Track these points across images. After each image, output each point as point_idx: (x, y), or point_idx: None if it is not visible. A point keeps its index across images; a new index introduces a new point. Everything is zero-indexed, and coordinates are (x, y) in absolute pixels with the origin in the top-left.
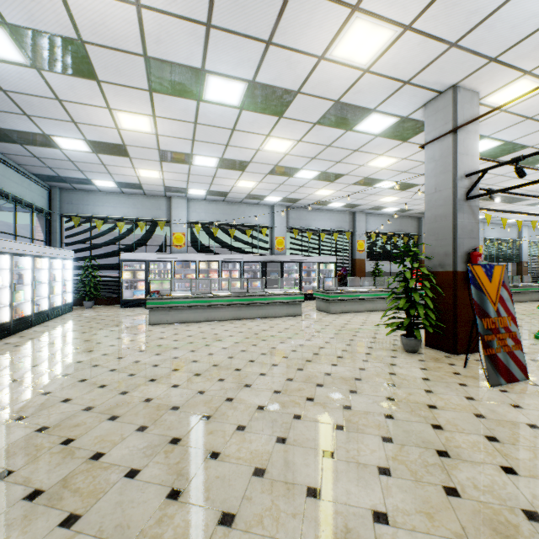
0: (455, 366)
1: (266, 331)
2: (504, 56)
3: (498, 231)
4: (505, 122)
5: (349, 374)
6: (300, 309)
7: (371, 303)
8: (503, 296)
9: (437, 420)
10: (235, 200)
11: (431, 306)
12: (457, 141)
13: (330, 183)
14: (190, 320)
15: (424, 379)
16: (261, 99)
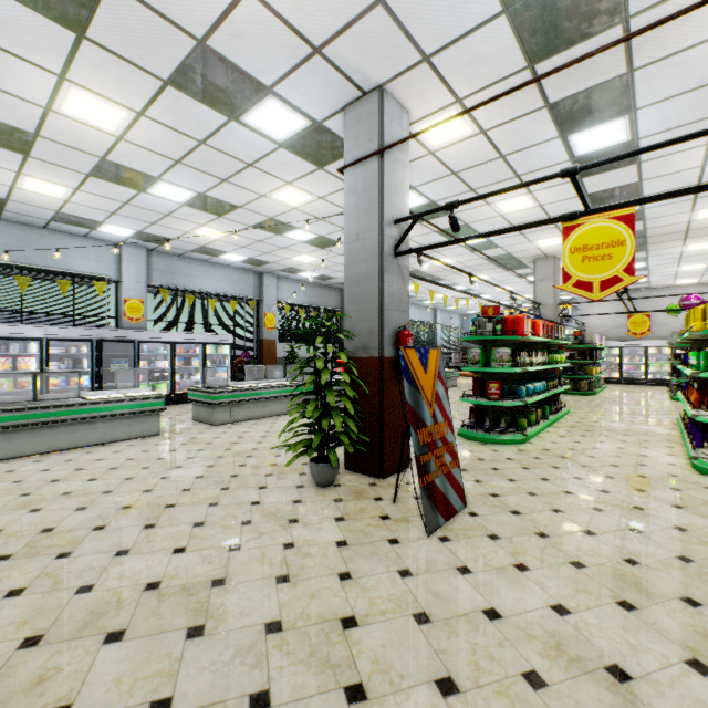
0: (383, 502)
1: (59, 482)
2: (438, 59)
3: (418, 312)
4: (433, 172)
5: (205, 571)
6: (157, 424)
7: (280, 403)
8: (439, 393)
9: (357, 667)
10: (29, 219)
11: (352, 413)
12: (385, 169)
13: (218, 217)
14: None
15: (339, 545)
16: None
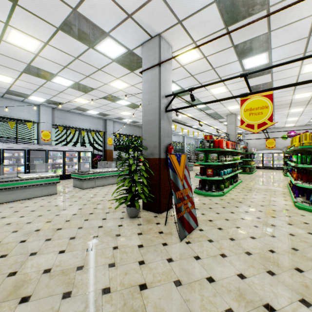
0: (160, 225)
1: (5, 218)
2: (185, 22)
3: (176, 138)
4: (183, 75)
5: (74, 262)
6: (56, 189)
7: (114, 179)
8: (186, 175)
9: (146, 311)
10: None
11: (146, 184)
12: (161, 72)
13: (85, 93)
14: None
15: (139, 247)
16: None
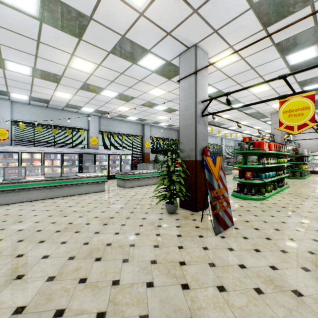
0: (196, 221)
1: (71, 207)
2: (221, 31)
3: (213, 140)
4: (219, 77)
5: (127, 241)
6: (104, 187)
7: (152, 180)
8: (221, 176)
9: (185, 278)
10: (57, 107)
11: (183, 183)
12: (197, 80)
13: (126, 102)
14: (0, 203)
15: (178, 236)
16: (58, 16)
